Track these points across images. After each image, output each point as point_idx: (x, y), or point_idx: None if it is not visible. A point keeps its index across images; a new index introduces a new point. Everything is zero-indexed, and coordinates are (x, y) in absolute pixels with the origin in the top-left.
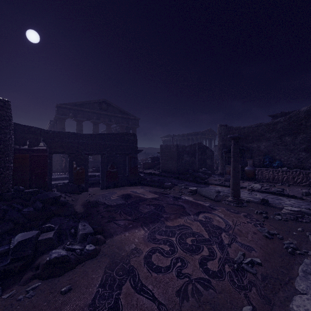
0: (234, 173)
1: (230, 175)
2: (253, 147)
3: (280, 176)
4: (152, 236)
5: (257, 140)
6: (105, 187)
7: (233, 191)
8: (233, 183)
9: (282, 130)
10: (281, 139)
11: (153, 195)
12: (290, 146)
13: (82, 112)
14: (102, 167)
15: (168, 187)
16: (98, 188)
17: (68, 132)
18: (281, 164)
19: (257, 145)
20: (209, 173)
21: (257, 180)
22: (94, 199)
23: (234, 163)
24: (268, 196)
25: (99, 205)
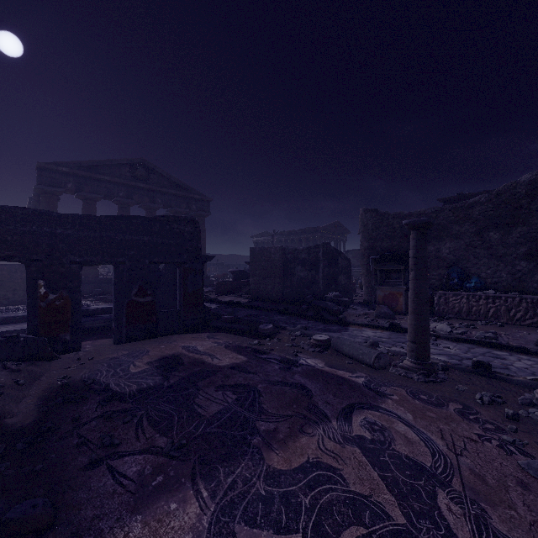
0: (419, 306)
1: (386, 306)
2: (428, 252)
3: (483, 307)
4: (222, 536)
5: (436, 237)
6: (124, 339)
7: (414, 345)
8: (415, 329)
9: (483, 219)
10: (481, 235)
11: (234, 357)
12: (497, 250)
13: (94, 182)
14: (116, 294)
15: (267, 335)
16: (109, 340)
17: (23, 208)
18: (482, 284)
19: (435, 247)
20: (345, 302)
21: (438, 314)
22: (83, 375)
23: (417, 281)
24: (472, 350)
25: (88, 397)
